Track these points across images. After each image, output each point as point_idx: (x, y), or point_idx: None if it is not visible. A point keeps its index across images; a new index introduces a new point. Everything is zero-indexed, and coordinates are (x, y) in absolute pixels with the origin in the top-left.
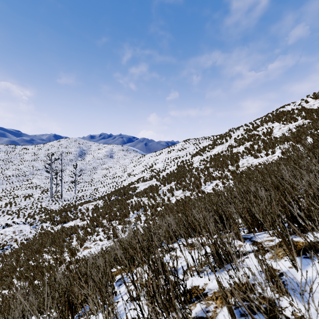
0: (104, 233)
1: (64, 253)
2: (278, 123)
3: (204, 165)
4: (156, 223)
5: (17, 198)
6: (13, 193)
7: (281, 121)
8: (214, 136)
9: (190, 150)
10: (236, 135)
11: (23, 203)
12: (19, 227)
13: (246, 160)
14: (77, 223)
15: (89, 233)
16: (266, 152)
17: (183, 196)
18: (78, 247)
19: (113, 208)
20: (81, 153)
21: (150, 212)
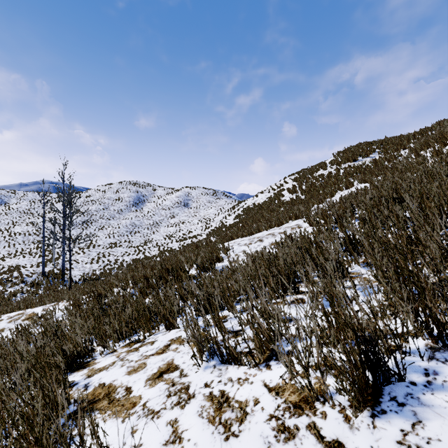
0: None
1: None
2: None
3: None
4: None
5: None
6: (1, 263)
7: None
8: None
9: (374, 157)
10: None
11: None
12: None
13: None
14: None
15: None
16: None
17: None
18: None
19: None
20: (138, 200)
21: None
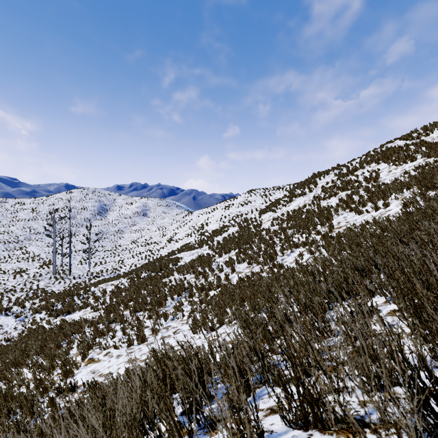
0: (125, 333)
1: (52, 372)
2: (387, 164)
3: (279, 225)
4: (207, 318)
5: (4, 275)
6: None
7: (391, 161)
8: (290, 185)
9: (256, 204)
10: (323, 183)
11: (11, 282)
12: None
13: (343, 217)
14: (86, 314)
15: (100, 333)
16: (374, 205)
17: (250, 273)
18: (78, 360)
19: (143, 290)
20: (101, 209)
21: (198, 298)
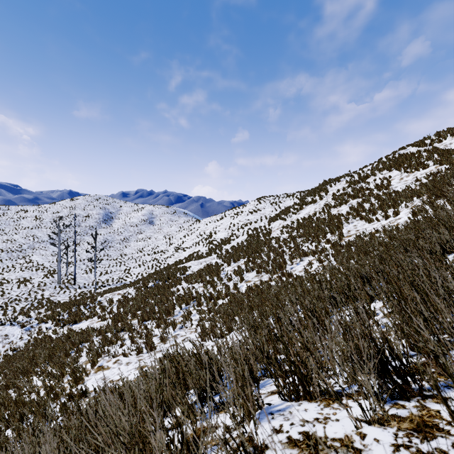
0: (133, 342)
1: (63, 379)
2: (398, 172)
3: (289, 233)
4: (215, 326)
5: (7, 284)
6: (1, 276)
7: (403, 169)
8: (301, 192)
9: (266, 212)
10: (334, 190)
11: (15, 291)
12: (3, 329)
13: (353, 225)
14: (93, 323)
15: (109, 342)
16: (384, 213)
17: (258, 282)
18: (87, 367)
19: (151, 299)
20: (106, 217)
21: (206, 306)
